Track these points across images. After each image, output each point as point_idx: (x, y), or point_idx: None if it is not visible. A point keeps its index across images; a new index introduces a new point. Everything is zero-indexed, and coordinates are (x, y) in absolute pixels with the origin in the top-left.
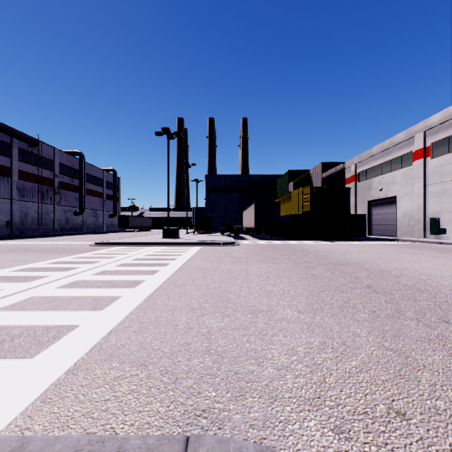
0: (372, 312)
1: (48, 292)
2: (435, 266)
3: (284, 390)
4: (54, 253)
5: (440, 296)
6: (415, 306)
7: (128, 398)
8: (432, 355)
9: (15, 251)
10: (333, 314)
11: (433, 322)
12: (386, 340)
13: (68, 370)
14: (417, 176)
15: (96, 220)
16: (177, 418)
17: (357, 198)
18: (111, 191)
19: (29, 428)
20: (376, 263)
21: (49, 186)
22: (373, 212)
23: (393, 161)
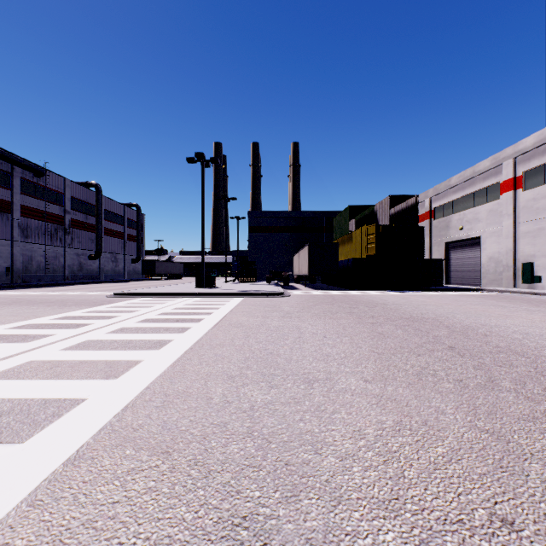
0: (458, 381)
1: (51, 354)
2: (531, 322)
3: (351, 489)
4: (63, 306)
5: (541, 360)
6: (512, 373)
7: (143, 500)
8: (540, 439)
9: (15, 304)
10: (409, 384)
11: (537, 394)
12: (479, 419)
13: (68, 460)
14: (505, 212)
15: (115, 266)
16: (208, 529)
17: (432, 239)
18: (133, 231)
19: (8, 543)
20: (458, 319)
21: (58, 224)
22: (452, 256)
23: (476, 194)
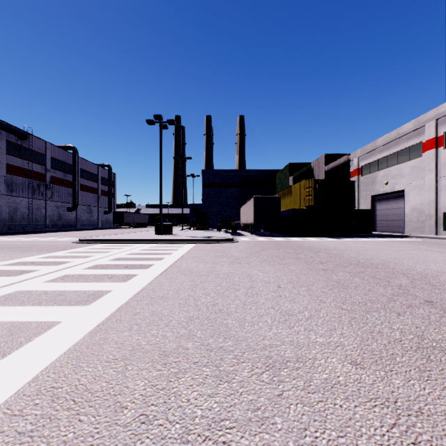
0: None
1: None
2: None
3: None
4: (25, 251)
5: None
6: None
7: None
8: None
9: None
10: (420, 370)
11: None
12: None
13: None
14: (427, 168)
15: (90, 216)
16: None
17: (359, 192)
18: (106, 187)
19: None
20: (408, 265)
21: (40, 180)
22: (378, 207)
23: (400, 153)
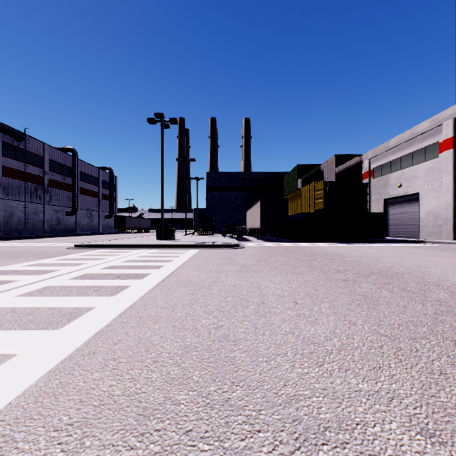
0: None
1: None
2: None
3: None
4: (12, 258)
5: None
6: None
7: None
8: None
9: None
10: None
11: None
12: None
13: None
14: (444, 169)
15: (91, 221)
16: None
17: (371, 196)
18: (107, 191)
19: None
20: (437, 274)
21: (37, 183)
22: (391, 211)
23: (414, 154)
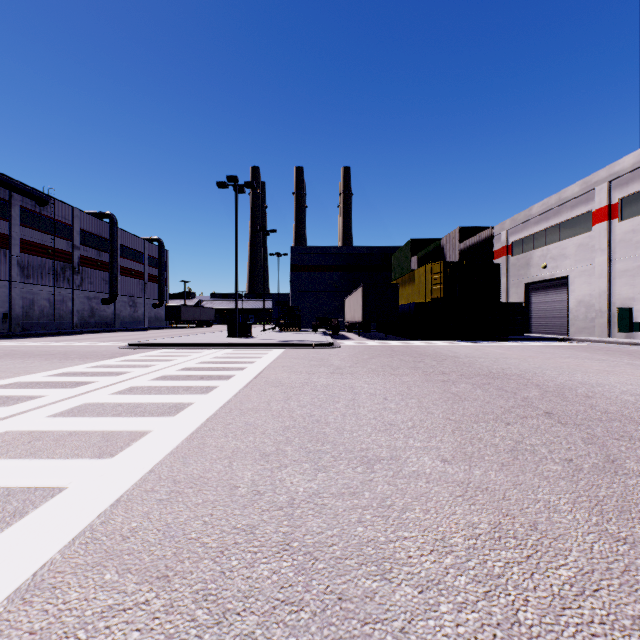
0: (567, 461)
1: (33, 423)
2: None
3: None
4: (64, 359)
5: None
6: (635, 449)
7: None
8: None
9: (7, 357)
10: (502, 465)
11: None
12: (609, 520)
13: (17, 591)
14: (598, 246)
15: (134, 312)
16: None
17: (509, 279)
18: (155, 270)
19: None
20: (549, 375)
21: (65, 262)
22: (534, 299)
23: (562, 225)
